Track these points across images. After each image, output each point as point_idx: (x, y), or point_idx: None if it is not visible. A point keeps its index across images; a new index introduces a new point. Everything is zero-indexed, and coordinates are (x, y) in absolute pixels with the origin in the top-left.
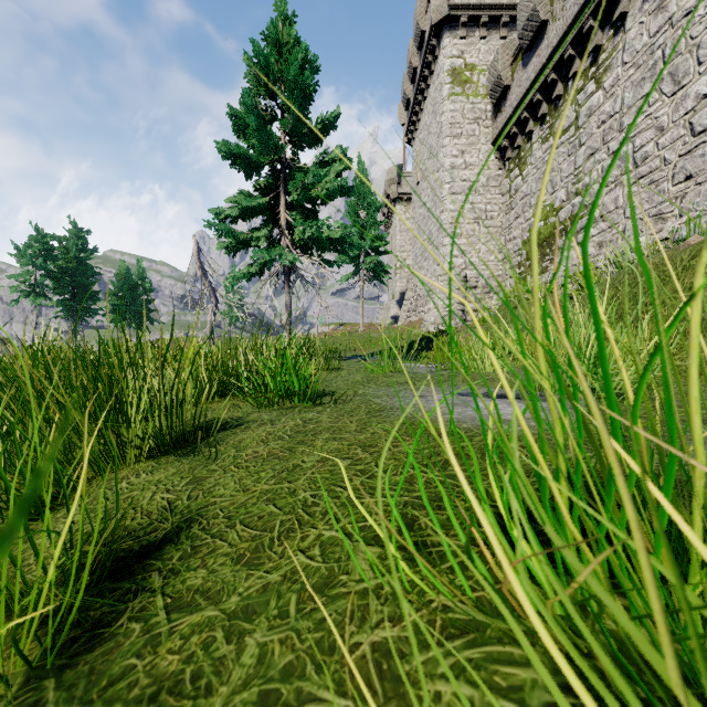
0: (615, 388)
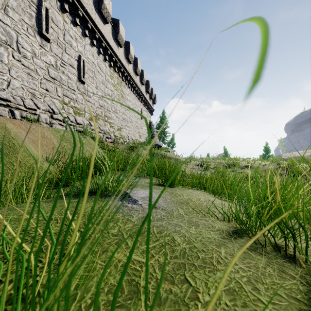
0: (79, 191)
